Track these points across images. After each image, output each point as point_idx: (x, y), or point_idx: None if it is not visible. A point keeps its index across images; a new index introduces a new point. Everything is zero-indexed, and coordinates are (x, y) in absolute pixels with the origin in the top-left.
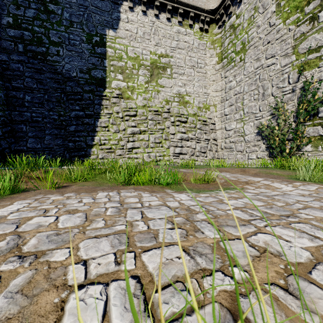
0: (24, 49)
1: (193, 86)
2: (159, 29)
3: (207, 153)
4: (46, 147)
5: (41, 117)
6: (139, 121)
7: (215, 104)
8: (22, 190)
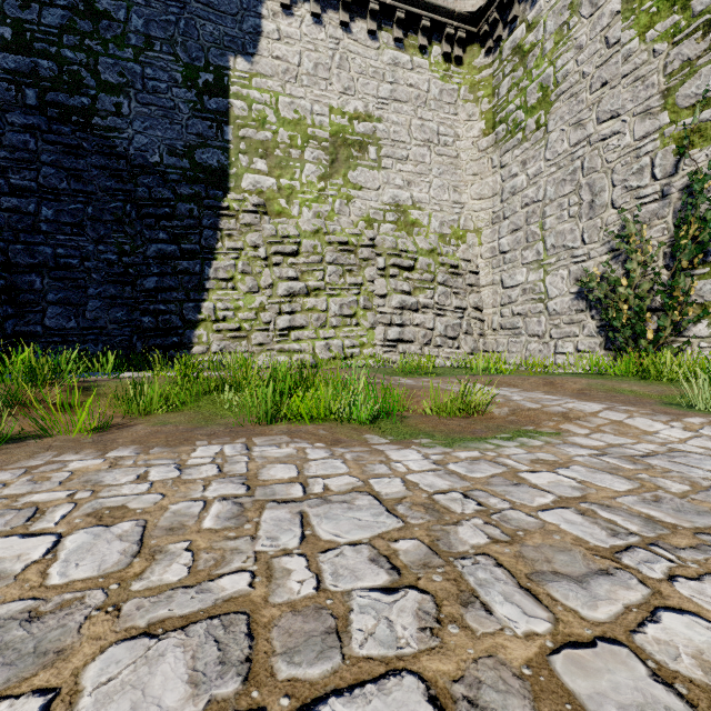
0: (40, 101)
1: (428, 186)
2: (351, 56)
3: (461, 340)
4: (90, 326)
5: (77, 257)
6: (305, 266)
7: (478, 227)
8: (8, 438)
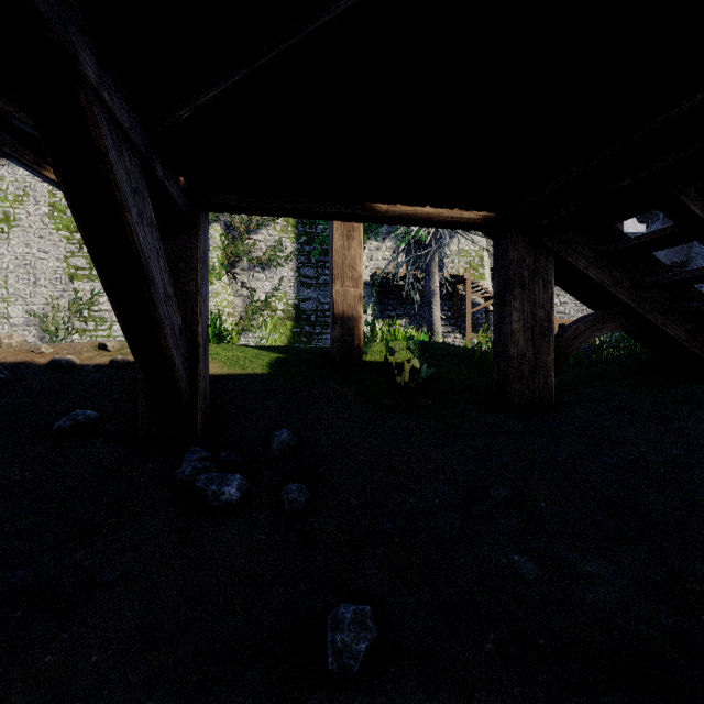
0: None
1: None
2: None
3: None
4: None
5: None
6: None
7: None
8: None
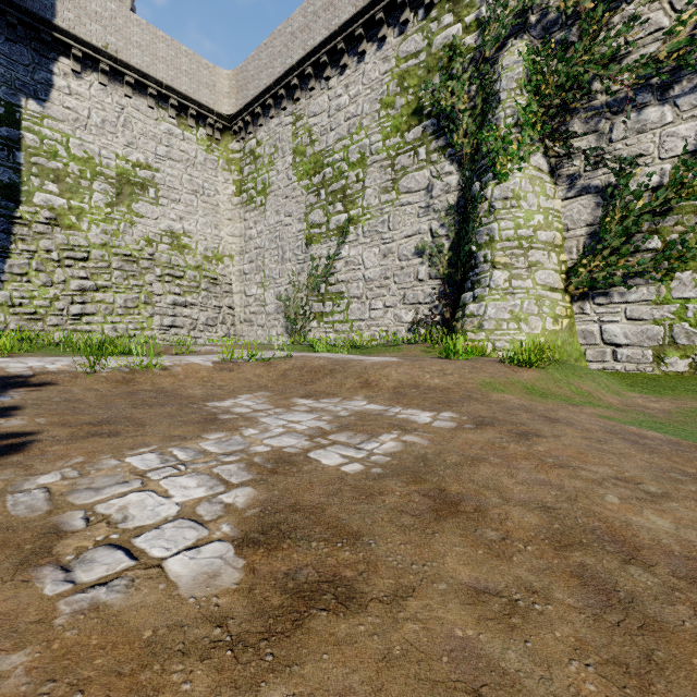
0: None
1: (196, 222)
2: (134, 121)
3: (218, 328)
4: None
5: None
6: (95, 270)
7: (232, 254)
8: None
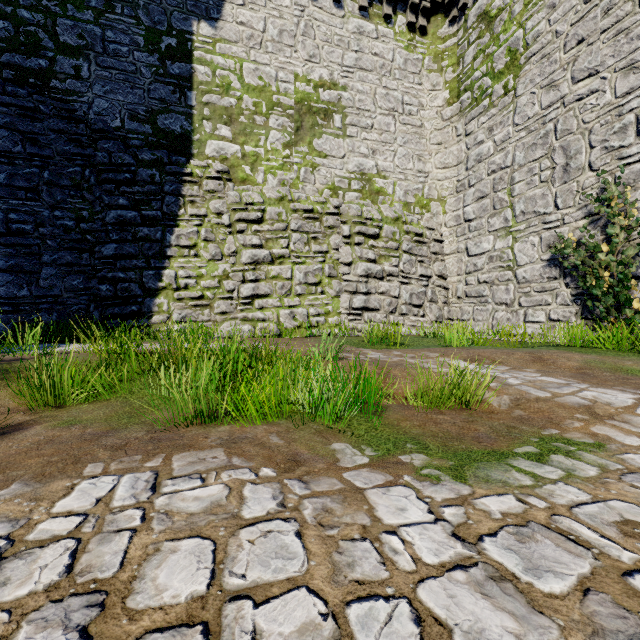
0: None
1: (393, 154)
2: (316, 24)
3: (426, 308)
4: (43, 294)
5: (31, 222)
6: (270, 234)
7: (442, 196)
8: None
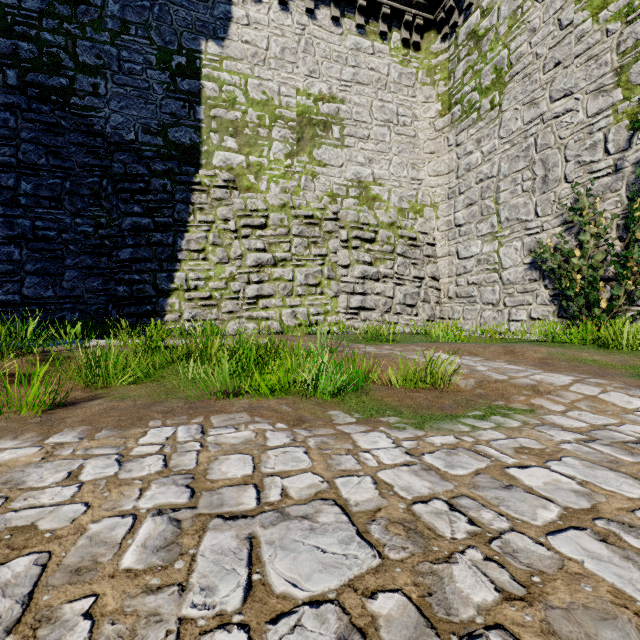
0: (21, 81)
1: (388, 163)
2: (316, 41)
3: (419, 308)
4: (67, 295)
5: (55, 229)
6: (273, 238)
7: (434, 202)
8: None
